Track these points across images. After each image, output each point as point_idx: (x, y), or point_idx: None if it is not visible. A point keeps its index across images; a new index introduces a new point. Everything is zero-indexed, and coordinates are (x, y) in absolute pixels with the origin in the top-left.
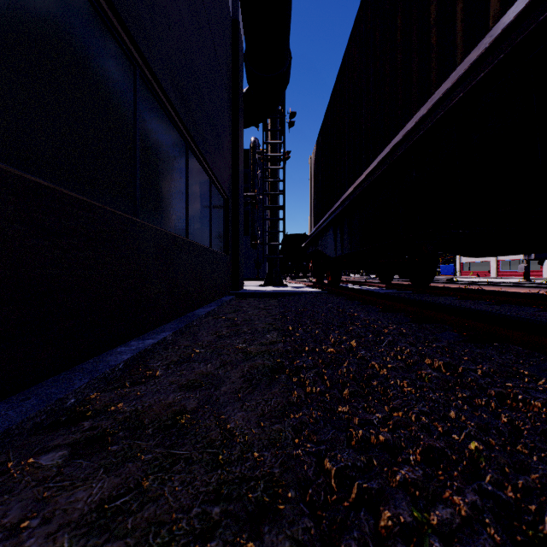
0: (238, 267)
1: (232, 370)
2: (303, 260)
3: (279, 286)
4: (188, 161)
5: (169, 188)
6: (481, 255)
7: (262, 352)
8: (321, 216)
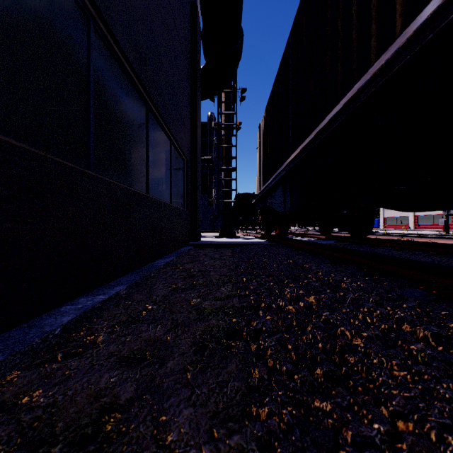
0: (196, 220)
1: (183, 334)
2: (252, 215)
3: (232, 238)
4: (148, 122)
5: (128, 145)
6: (418, 209)
7: (217, 309)
8: (270, 176)
